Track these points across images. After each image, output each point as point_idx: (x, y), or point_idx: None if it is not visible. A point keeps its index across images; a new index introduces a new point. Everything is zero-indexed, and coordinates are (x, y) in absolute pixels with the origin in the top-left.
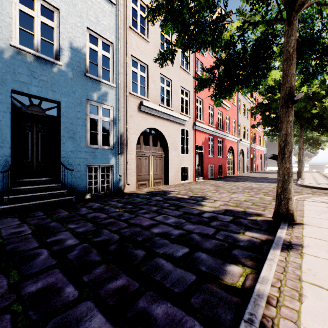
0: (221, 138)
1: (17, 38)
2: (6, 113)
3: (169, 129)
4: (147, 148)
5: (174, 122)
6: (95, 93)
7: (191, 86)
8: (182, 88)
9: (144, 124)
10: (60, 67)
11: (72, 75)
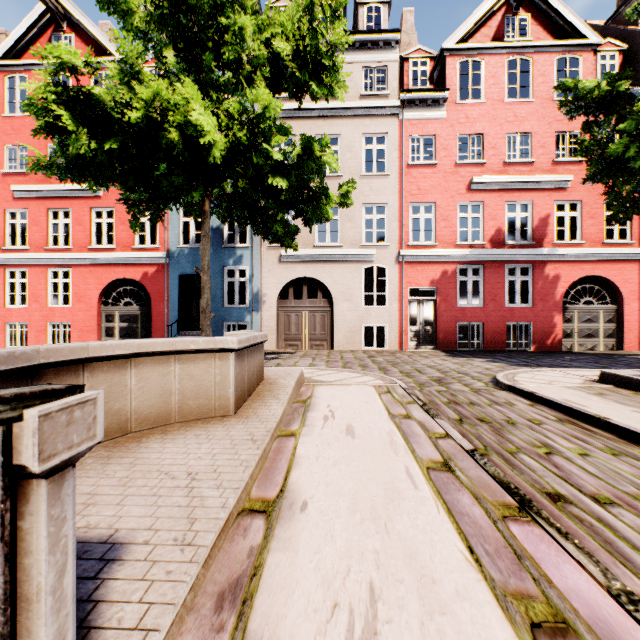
0: (525, 262)
1: (182, 241)
2: (176, 290)
3: (335, 274)
4: (300, 302)
5: (346, 261)
6: (231, 259)
7: (392, 193)
8: (370, 205)
9: (288, 276)
10: None
11: (212, 251)
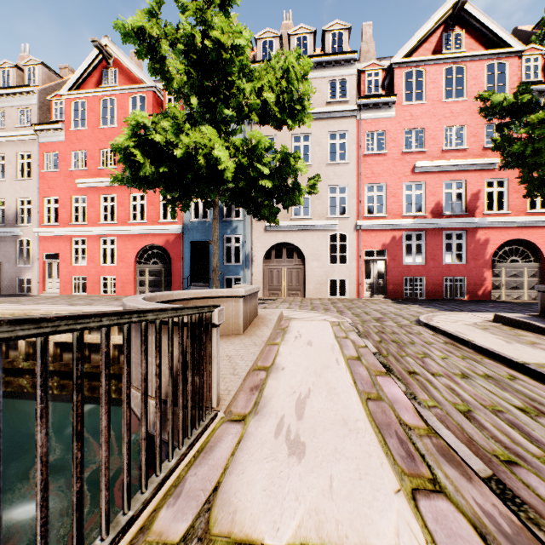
0: (460, 229)
1: (193, 216)
2: (189, 253)
3: (307, 240)
4: (280, 261)
5: (315, 230)
6: (229, 229)
7: (351, 177)
8: (334, 186)
9: (271, 241)
10: (210, 222)
11: None
